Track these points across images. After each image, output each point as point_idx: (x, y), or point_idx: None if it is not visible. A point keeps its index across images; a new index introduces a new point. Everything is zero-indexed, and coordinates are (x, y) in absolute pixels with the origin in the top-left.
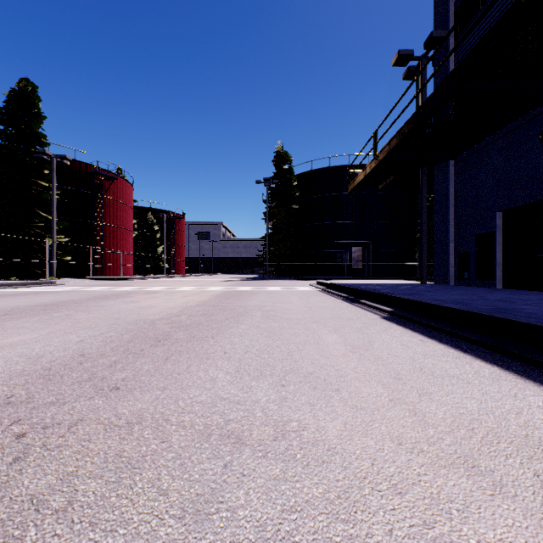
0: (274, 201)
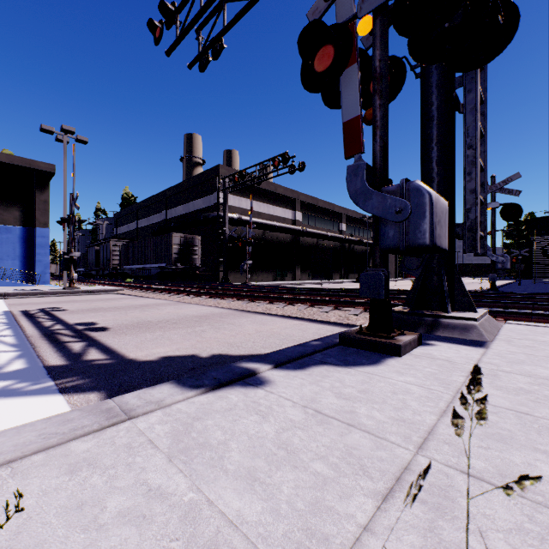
0: (508, 238)
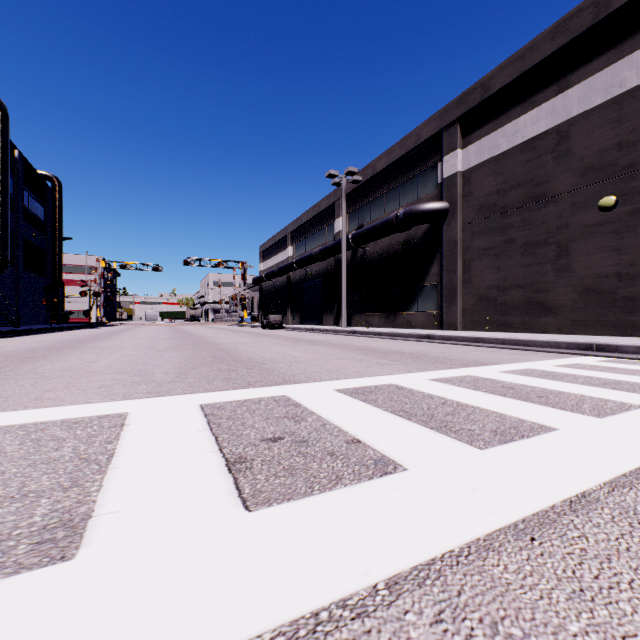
0: None
